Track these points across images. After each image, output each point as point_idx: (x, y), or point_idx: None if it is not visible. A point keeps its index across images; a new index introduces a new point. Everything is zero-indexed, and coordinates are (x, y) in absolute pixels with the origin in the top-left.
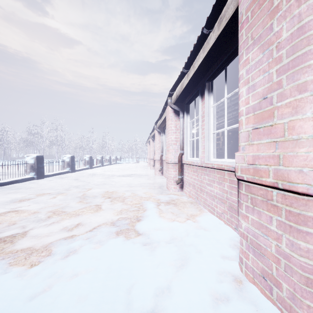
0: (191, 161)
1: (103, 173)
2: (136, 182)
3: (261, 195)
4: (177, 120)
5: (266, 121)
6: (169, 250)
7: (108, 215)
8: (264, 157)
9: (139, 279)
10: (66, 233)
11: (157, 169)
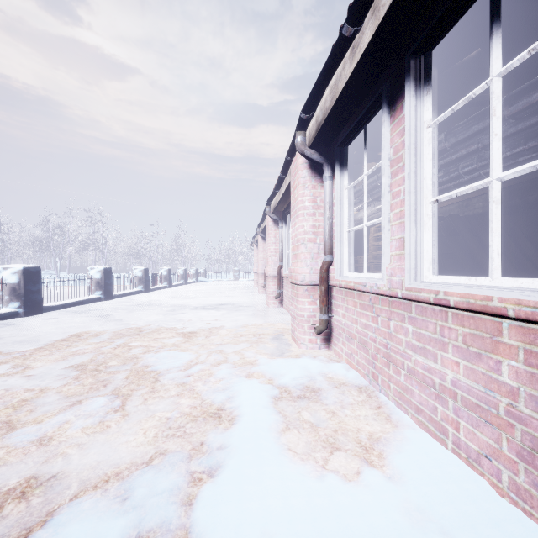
0: (357, 280)
1: (167, 301)
2: (227, 322)
3: None
4: (318, 185)
5: None
6: None
7: (129, 440)
8: None
9: None
10: None
11: (271, 295)
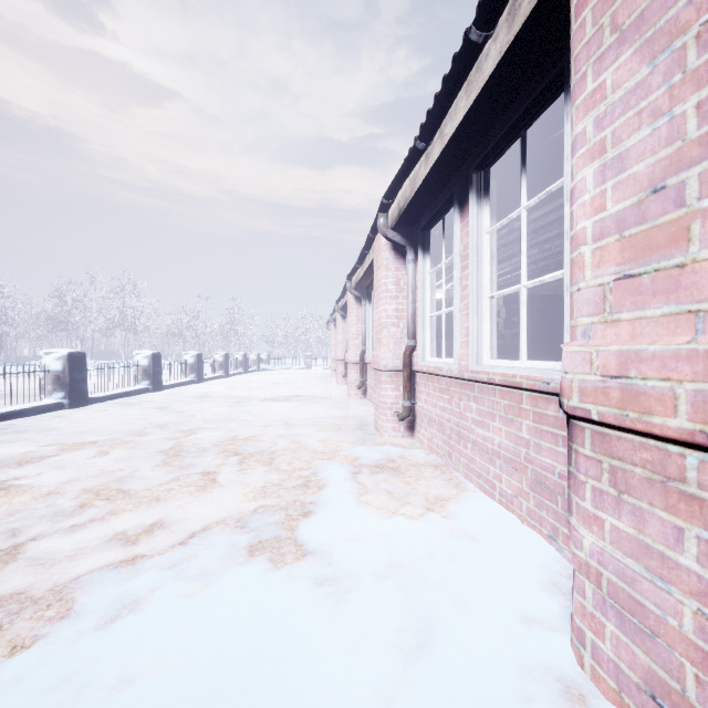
0: (436, 365)
1: (228, 393)
2: (303, 414)
3: (646, 464)
4: (401, 267)
5: (663, 253)
6: (384, 599)
7: (232, 500)
8: (658, 358)
9: (301, 694)
10: (120, 550)
11: (352, 385)
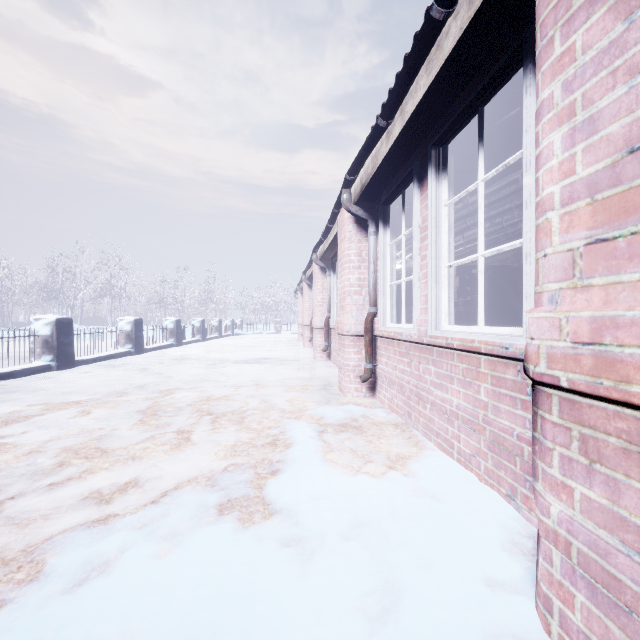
0: (396, 330)
1: (204, 355)
2: (272, 375)
3: (622, 433)
4: (363, 239)
5: None
6: (349, 561)
7: (204, 458)
8: (637, 324)
9: None
10: (94, 509)
11: (318, 348)
